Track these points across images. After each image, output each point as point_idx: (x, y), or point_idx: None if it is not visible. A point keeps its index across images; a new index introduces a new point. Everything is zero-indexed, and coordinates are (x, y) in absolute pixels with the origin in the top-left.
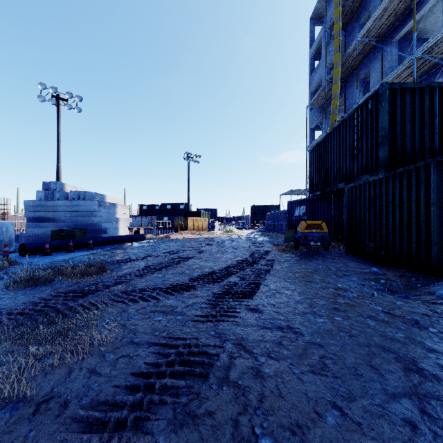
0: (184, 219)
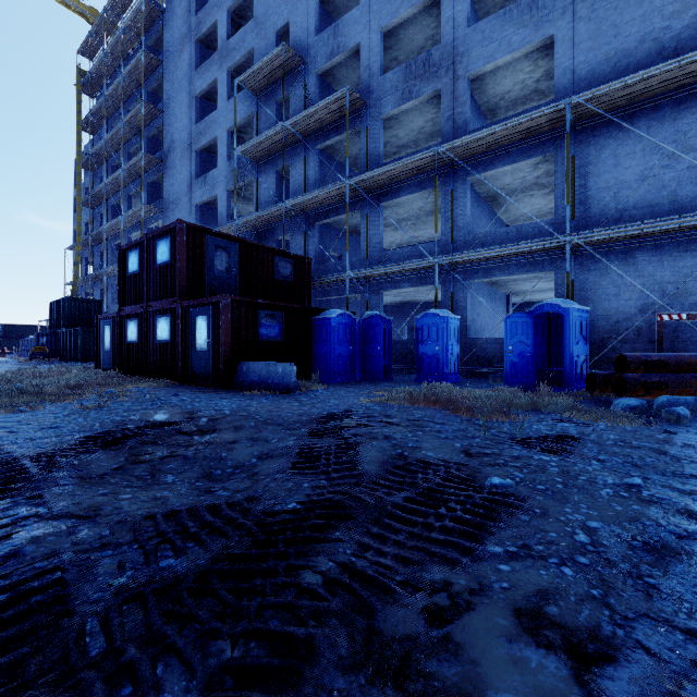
0: None
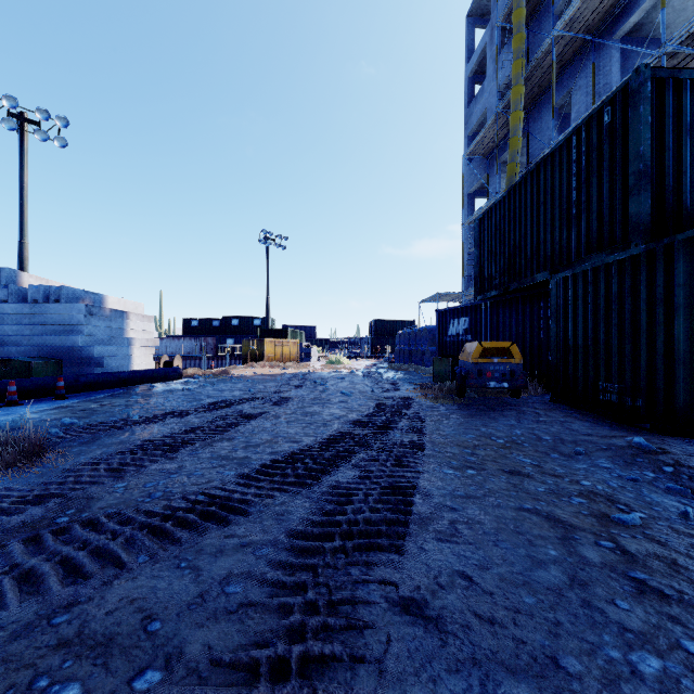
0: (258, 341)
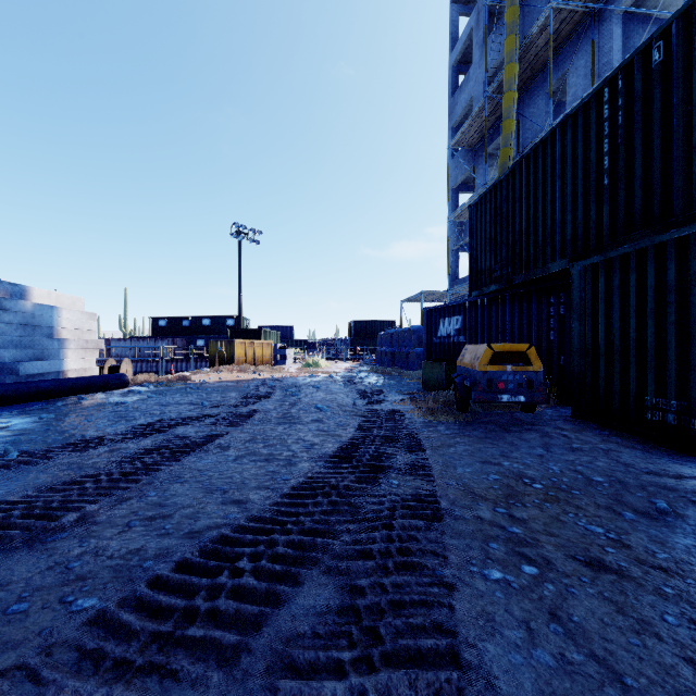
0: (227, 342)
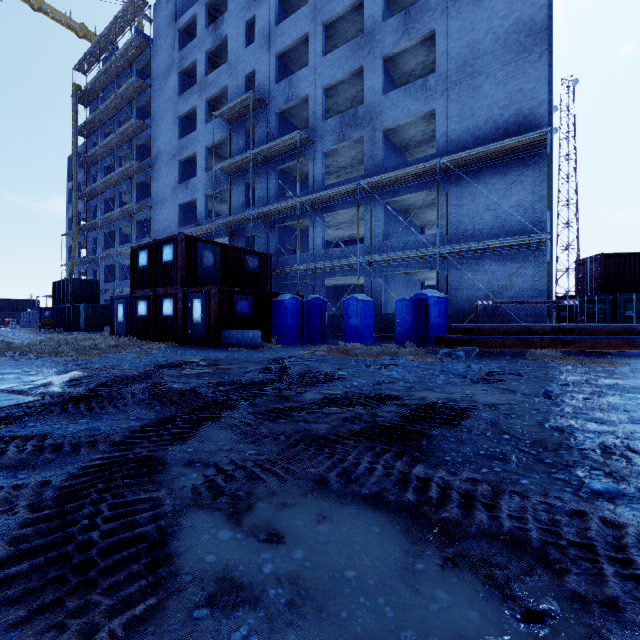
0: None
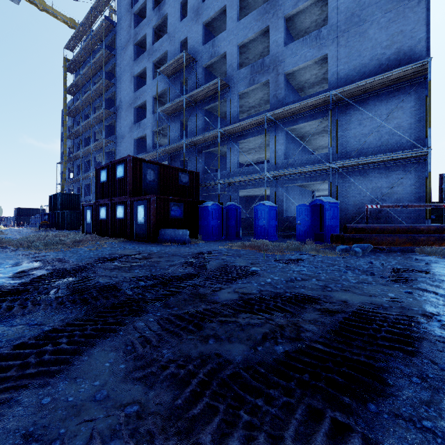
0: None
